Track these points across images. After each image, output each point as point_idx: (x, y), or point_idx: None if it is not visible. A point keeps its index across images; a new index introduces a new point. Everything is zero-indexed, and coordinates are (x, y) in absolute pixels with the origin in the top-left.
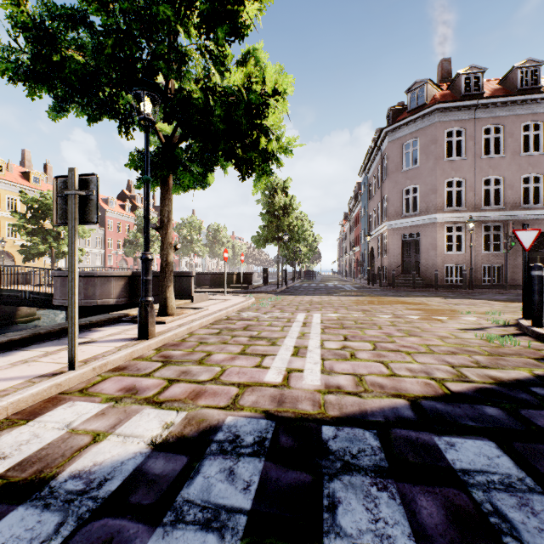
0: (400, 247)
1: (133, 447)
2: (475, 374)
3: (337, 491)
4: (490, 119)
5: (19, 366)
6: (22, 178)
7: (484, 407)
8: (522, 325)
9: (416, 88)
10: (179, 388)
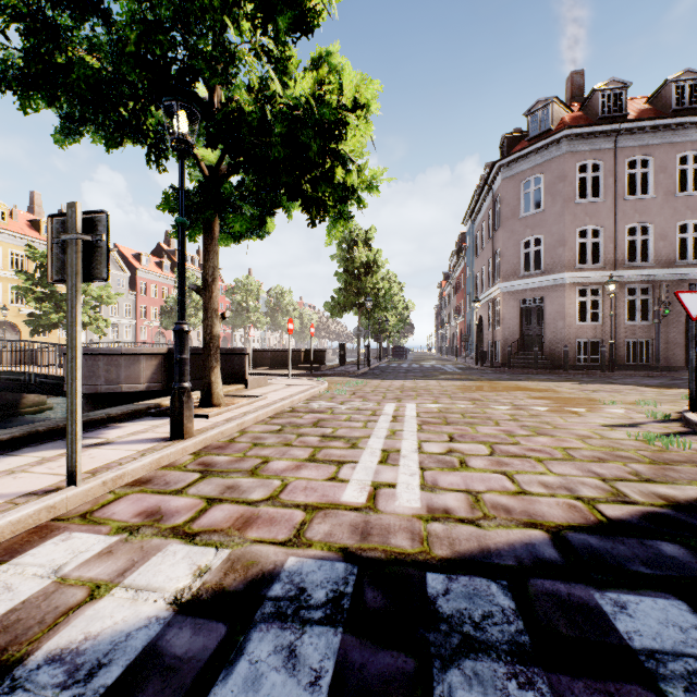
0: (518, 316)
1: (148, 608)
2: (637, 491)
3: (455, 689)
4: (635, 149)
5: (1, 479)
6: (30, 227)
7: (660, 543)
8: (689, 420)
9: (538, 109)
10: (222, 512)
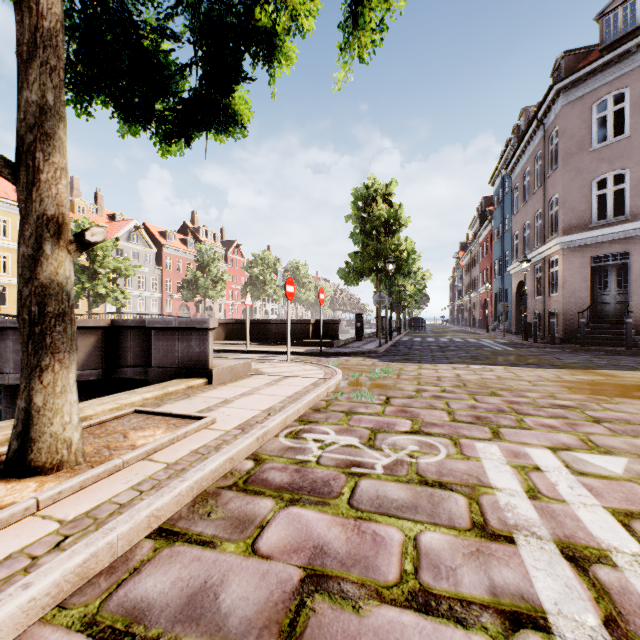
0: (587, 278)
1: None
2: None
3: None
4: None
5: None
6: None
7: None
8: None
9: (617, 6)
10: None
